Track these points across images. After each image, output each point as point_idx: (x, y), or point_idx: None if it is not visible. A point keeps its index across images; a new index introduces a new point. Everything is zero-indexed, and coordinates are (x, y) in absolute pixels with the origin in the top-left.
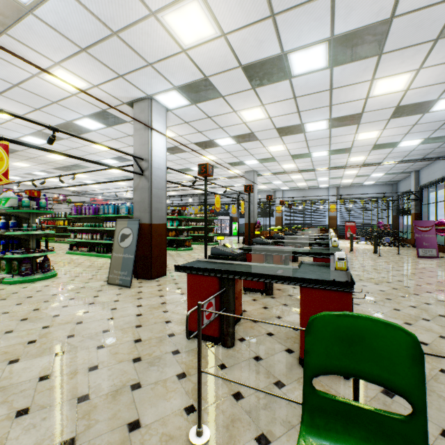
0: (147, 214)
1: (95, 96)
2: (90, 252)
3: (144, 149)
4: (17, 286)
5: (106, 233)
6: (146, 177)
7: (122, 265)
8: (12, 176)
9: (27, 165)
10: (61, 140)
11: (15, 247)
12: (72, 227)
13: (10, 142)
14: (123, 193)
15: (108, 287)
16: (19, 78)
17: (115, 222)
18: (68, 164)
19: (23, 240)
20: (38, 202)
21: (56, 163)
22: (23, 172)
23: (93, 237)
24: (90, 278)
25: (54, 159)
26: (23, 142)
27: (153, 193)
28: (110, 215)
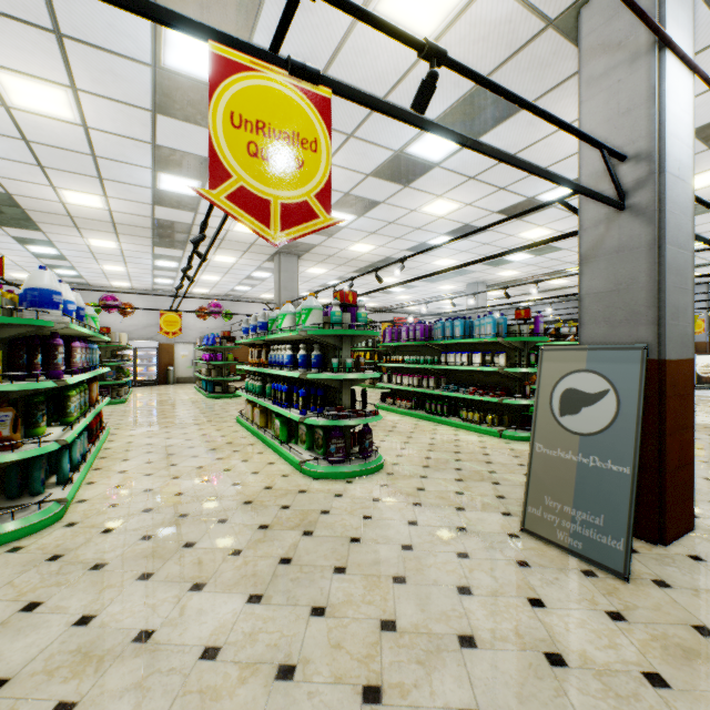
0: (640, 329)
1: (477, 29)
2: (416, 411)
3: (629, 125)
4: (325, 488)
5: (442, 375)
6: (636, 212)
7: (574, 487)
8: (306, 291)
9: (323, 270)
10: (375, 207)
11: (319, 403)
12: (385, 364)
13: (332, 90)
14: (441, 306)
15: (535, 550)
16: (330, 43)
17: (465, 355)
18: (375, 260)
19: (329, 390)
20: (351, 316)
21: (359, 261)
22: (317, 284)
23: (420, 383)
24: (455, 490)
25: (357, 253)
26: (363, 94)
27: (665, 259)
28: (456, 341)
